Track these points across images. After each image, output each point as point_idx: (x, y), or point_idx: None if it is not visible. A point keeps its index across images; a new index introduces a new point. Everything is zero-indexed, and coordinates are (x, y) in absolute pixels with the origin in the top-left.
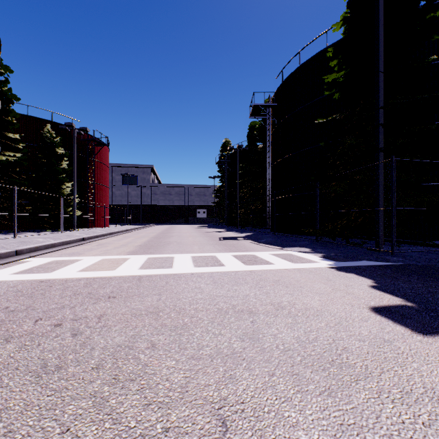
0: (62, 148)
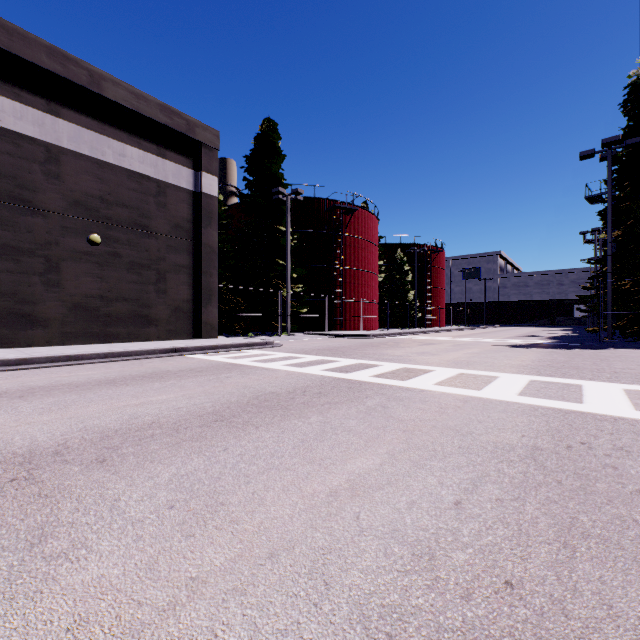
0: (407, 264)
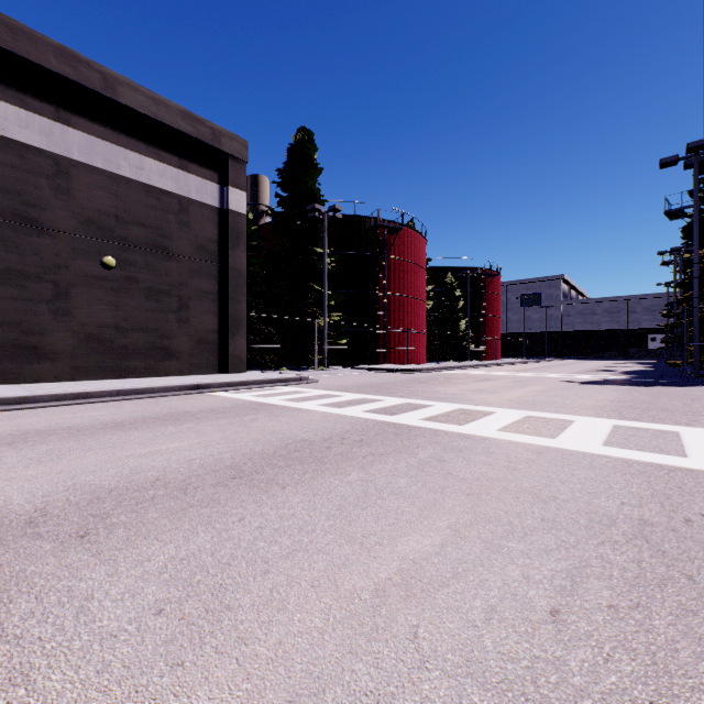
0: (458, 290)
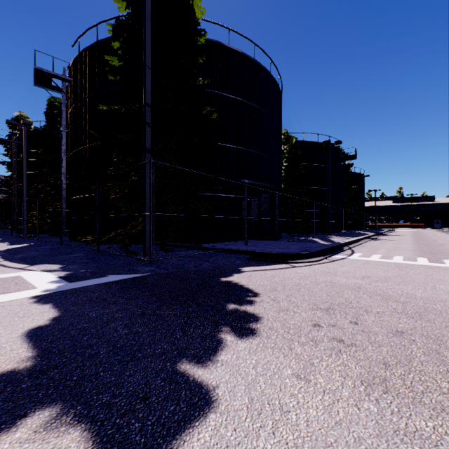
0: None
